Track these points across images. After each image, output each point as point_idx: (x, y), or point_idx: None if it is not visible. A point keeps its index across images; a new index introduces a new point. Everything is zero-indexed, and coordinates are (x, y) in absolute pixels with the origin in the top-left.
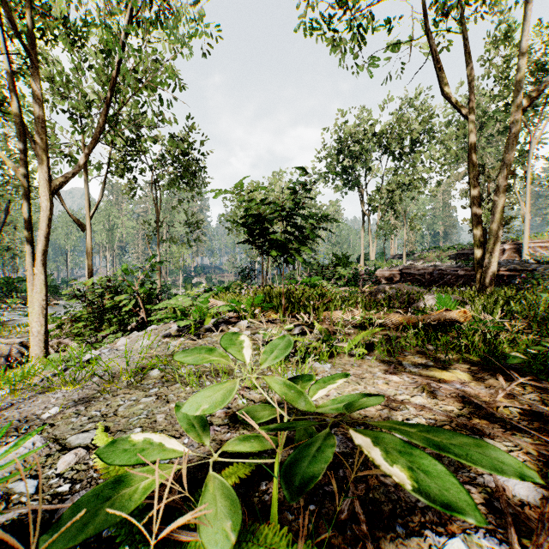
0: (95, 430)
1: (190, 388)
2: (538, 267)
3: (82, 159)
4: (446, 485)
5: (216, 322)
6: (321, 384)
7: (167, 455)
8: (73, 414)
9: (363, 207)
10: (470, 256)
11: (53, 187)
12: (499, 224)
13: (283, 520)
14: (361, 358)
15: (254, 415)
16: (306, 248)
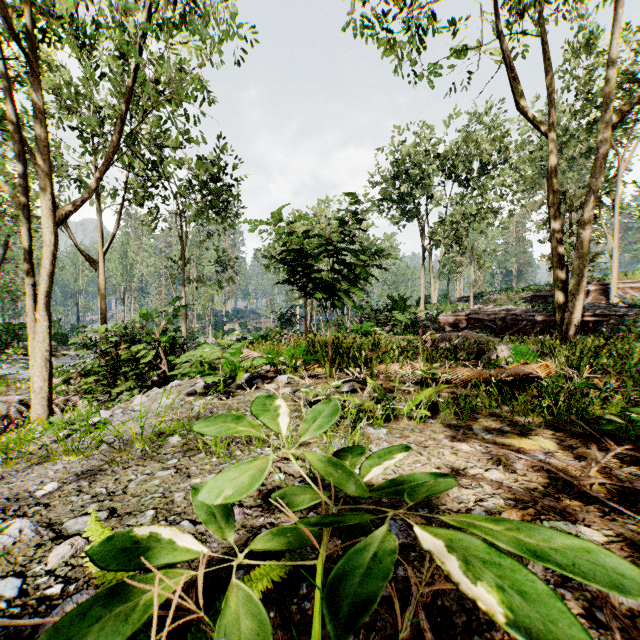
0: (99, 512)
1: (216, 458)
2: (629, 311)
3: (93, 184)
4: (556, 625)
5: (250, 377)
6: (376, 460)
7: (178, 558)
8: (73, 492)
9: (423, 241)
10: (549, 298)
11: (58, 217)
12: (584, 261)
13: (328, 636)
14: (423, 422)
15: (292, 500)
16: (357, 289)
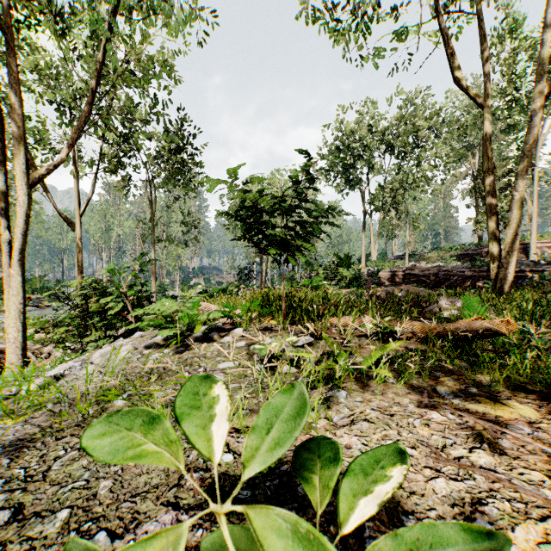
0: (1, 511)
1: None
2: (550, 267)
3: (64, 149)
4: None
5: (207, 329)
6: (358, 480)
7: None
8: None
9: (364, 206)
10: (474, 256)
11: (31, 180)
12: (517, 221)
13: None
14: (383, 382)
15: None
16: (310, 245)
